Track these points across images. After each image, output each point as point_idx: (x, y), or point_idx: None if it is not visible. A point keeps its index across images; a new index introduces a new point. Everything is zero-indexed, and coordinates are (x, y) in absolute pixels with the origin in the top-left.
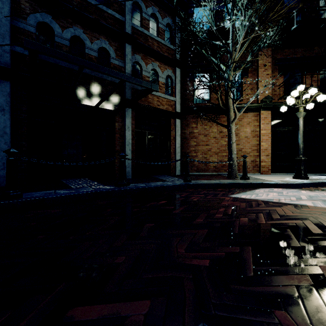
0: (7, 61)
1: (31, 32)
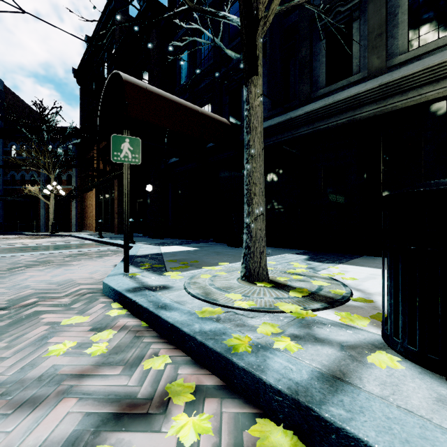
0: (2, 192)
1: (9, 180)
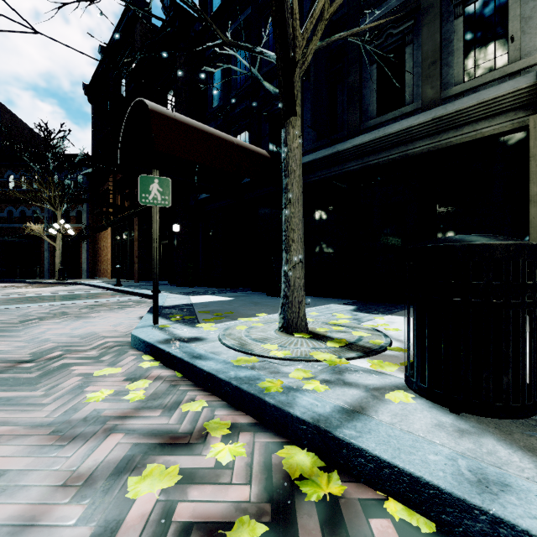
0: None
1: (6, 216)
